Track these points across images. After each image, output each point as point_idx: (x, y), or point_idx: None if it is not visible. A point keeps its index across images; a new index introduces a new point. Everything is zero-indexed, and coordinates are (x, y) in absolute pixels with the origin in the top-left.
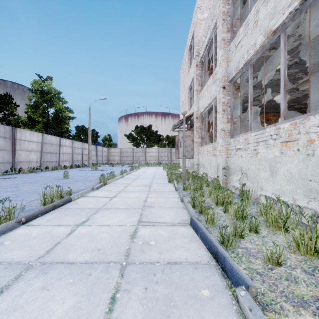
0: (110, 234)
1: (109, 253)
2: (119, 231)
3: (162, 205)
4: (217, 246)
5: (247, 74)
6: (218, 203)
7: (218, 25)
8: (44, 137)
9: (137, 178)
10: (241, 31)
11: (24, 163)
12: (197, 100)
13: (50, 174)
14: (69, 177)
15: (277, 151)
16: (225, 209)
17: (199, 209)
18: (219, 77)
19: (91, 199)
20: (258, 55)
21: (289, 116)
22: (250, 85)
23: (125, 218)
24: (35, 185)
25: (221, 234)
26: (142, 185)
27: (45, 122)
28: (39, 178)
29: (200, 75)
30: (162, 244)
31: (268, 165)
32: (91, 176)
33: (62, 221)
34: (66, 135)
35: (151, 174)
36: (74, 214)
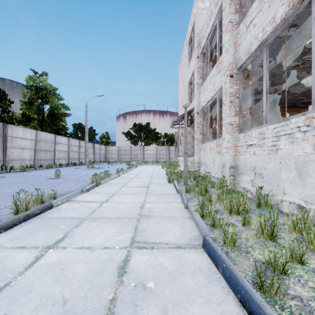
0: (90, 265)
1: (80, 312)
2: (104, 258)
3: (163, 213)
4: (262, 305)
5: (258, 60)
6: (231, 211)
7: (224, 7)
8: (38, 134)
9: (134, 177)
10: (255, 8)
11: (16, 161)
12: (198, 94)
13: (42, 173)
14: (60, 176)
15: (309, 147)
16: (244, 221)
17: (210, 221)
18: (225, 65)
19: (78, 204)
20: (277, 32)
21: (296, 112)
22: (266, 70)
23: (115, 234)
24: (20, 185)
25: (257, 274)
26: (139, 185)
27: (39, 119)
28: (28, 177)
29: (201, 67)
30: (166, 289)
31: (295, 164)
32: (86, 175)
33: (29, 240)
34: (62, 132)
35: (149, 172)
36: (49, 227)
